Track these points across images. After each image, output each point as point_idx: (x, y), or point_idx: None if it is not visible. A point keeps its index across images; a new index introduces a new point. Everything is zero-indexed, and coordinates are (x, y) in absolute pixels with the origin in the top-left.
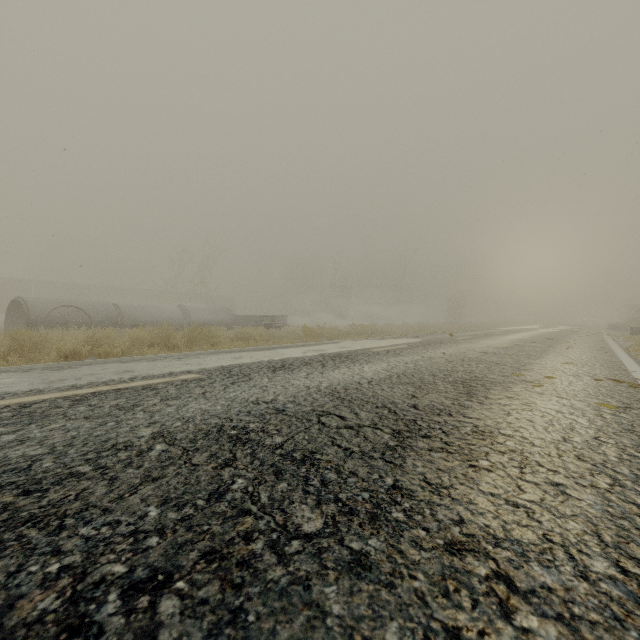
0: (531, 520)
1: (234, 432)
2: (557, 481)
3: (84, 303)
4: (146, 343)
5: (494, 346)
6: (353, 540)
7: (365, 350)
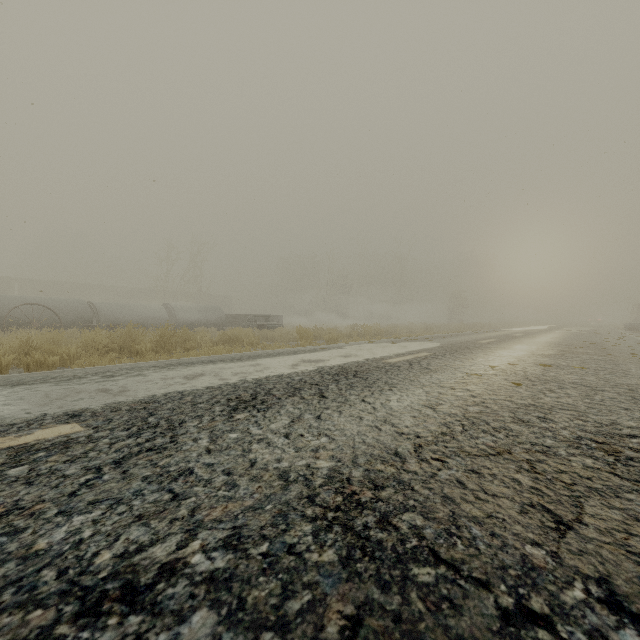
0: None
1: None
2: None
3: (53, 301)
4: (103, 348)
5: (540, 353)
6: None
7: (378, 361)
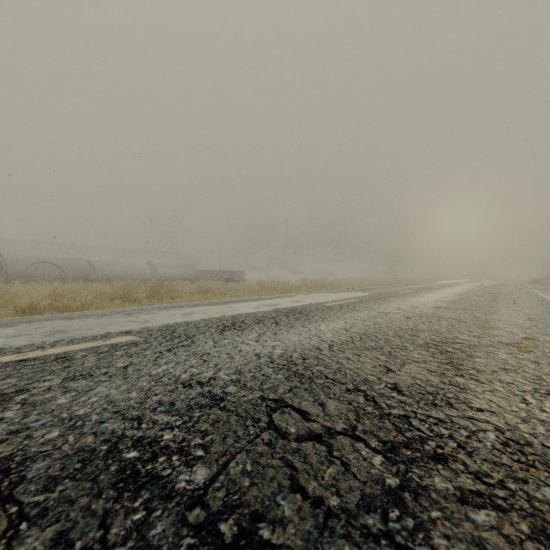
0: None
1: (132, 455)
2: None
3: (59, 259)
4: (109, 297)
5: (441, 300)
6: None
7: (318, 305)
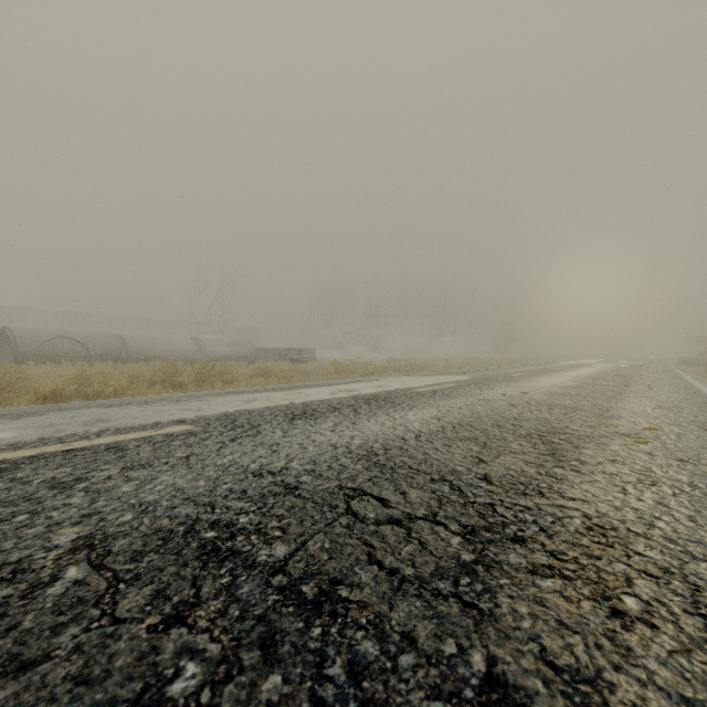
0: None
1: (211, 534)
2: None
3: (82, 334)
4: (147, 381)
5: (560, 385)
6: None
7: (407, 390)
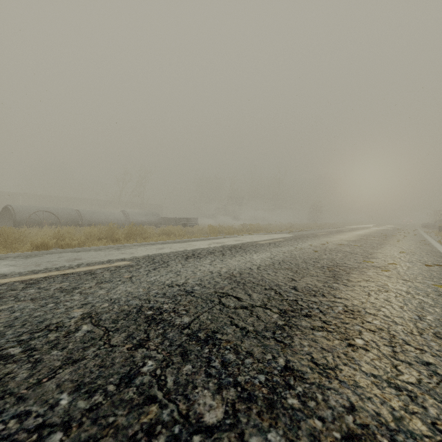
0: (416, 406)
1: (150, 312)
2: (426, 360)
3: (55, 209)
4: (97, 237)
5: (345, 239)
6: (253, 434)
7: (253, 242)
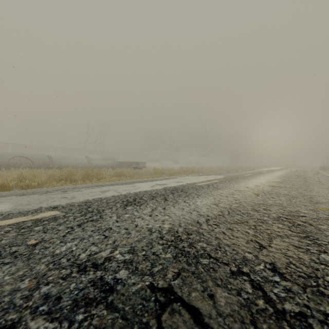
0: None
1: None
2: None
3: (30, 155)
4: (57, 178)
5: (272, 181)
6: None
7: (193, 184)
